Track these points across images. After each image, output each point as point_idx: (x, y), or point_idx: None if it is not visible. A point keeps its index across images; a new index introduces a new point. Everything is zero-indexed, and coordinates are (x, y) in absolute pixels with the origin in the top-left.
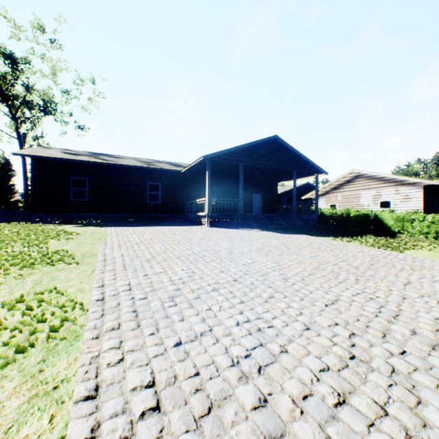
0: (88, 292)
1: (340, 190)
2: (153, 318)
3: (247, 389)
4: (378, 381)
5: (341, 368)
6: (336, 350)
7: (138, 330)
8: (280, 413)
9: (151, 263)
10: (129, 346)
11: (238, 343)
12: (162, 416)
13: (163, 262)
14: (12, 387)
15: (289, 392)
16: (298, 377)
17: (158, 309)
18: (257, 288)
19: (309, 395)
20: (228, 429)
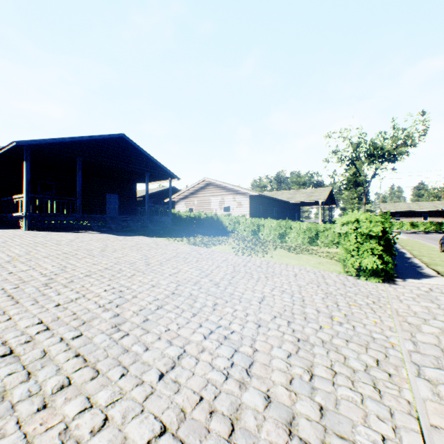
0: None
1: (197, 195)
2: None
3: None
4: (3, 373)
5: None
6: None
7: None
8: None
9: None
10: None
11: None
12: None
13: None
14: None
15: None
16: None
17: None
18: None
19: None
20: None
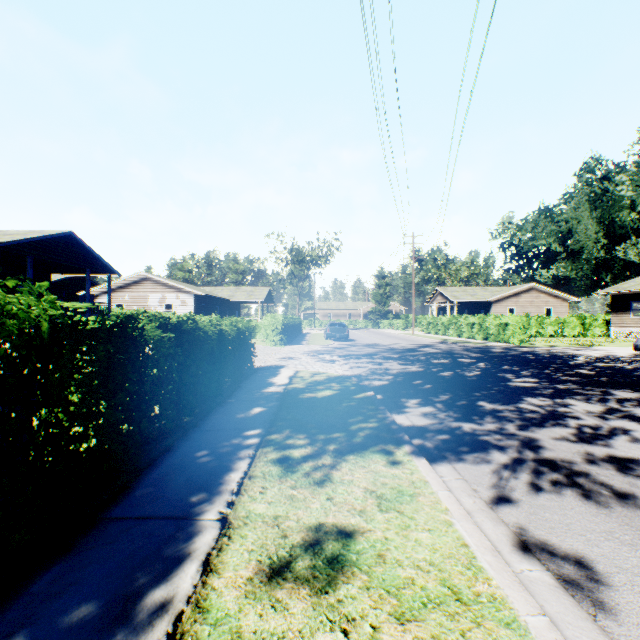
0: None
1: (129, 290)
2: None
3: None
4: None
5: None
6: None
7: None
8: None
9: None
10: None
11: None
12: None
13: None
14: None
15: None
16: None
17: None
18: None
19: None
20: None
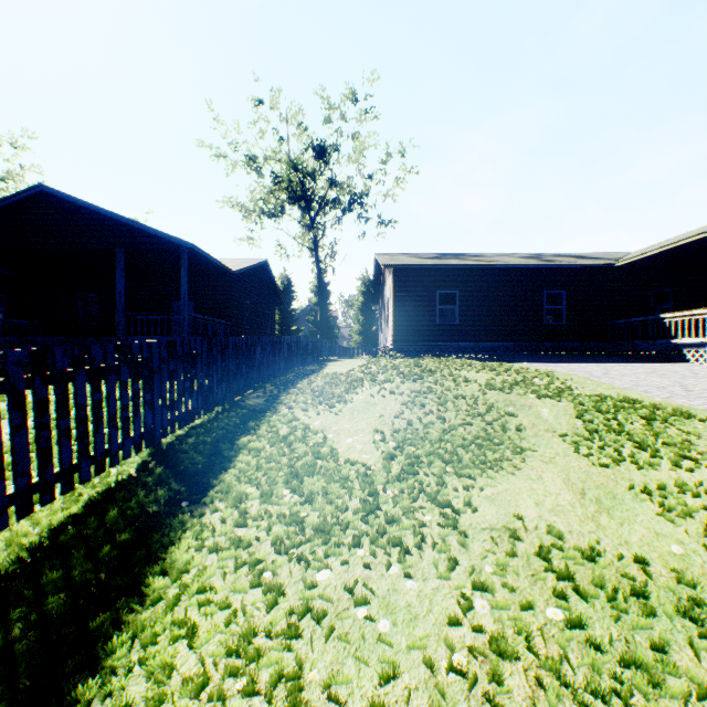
0: None
1: None
2: None
3: None
4: None
5: None
6: None
7: None
8: None
9: None
10: None
11: None
12: None
13: None
14: None
15: None
16: None
17: None
18: None
19: None
20: None
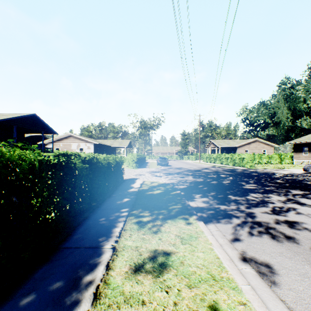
0: None
1: (62, 141)
2: None
3: None
4: None
5: None
6: None
7: None
8: None
9: None
10: None
11: None
12: None
13: None
14: None
15: None
16: None
17: None
18: None
19: None
20: None
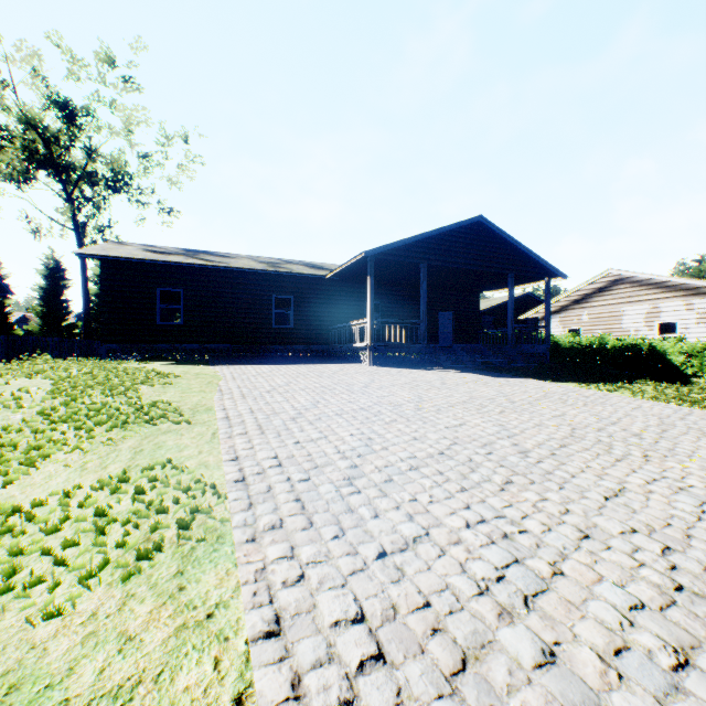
0: (216, 468)
1: (586, 304)
2: (330, 512)
3: (517, 633)
4: None
5: (665, 606)
6: (646, 574)
7: (312, 530)
8: (583, 676)
9: (300, 424)
10: (307, 554)
11: (478, 558)
12: (392, 670)
13: (318, 422)
14: (145, 612)
15: (589, 642)
16: (596, 618)
17: (333, 498)
18: (481, 467)
19: (624, 648)
20: (505, 697)
